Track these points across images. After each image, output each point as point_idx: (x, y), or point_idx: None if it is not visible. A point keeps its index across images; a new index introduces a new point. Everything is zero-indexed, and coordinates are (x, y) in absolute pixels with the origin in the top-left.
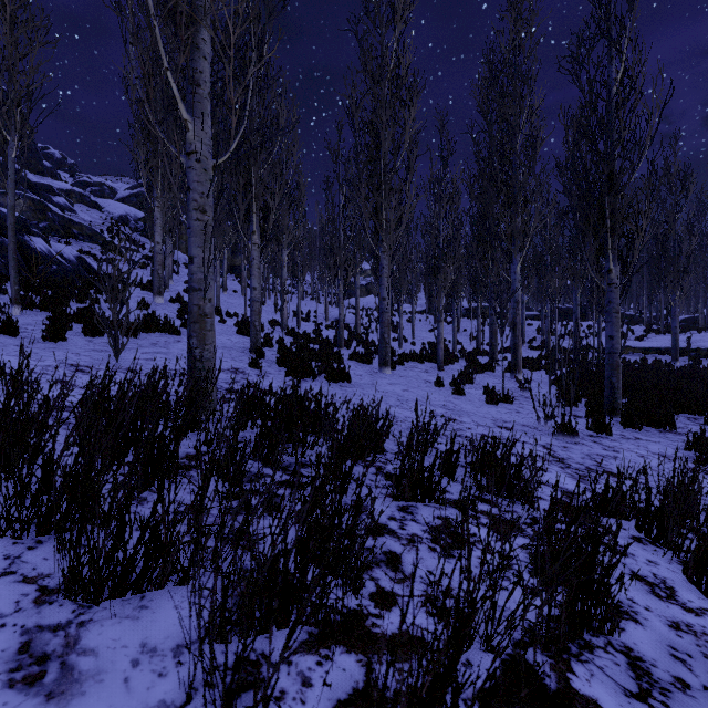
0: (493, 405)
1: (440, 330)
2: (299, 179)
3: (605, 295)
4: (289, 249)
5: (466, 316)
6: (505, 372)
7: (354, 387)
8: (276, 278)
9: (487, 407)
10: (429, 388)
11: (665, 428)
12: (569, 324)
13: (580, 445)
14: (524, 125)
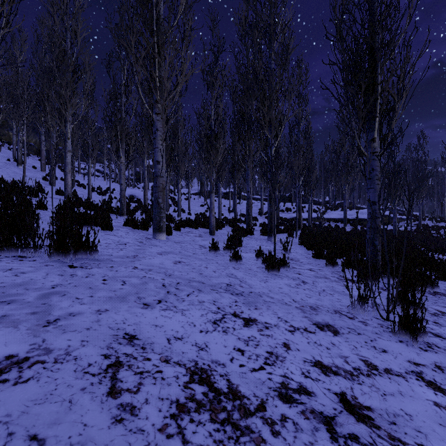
0: (275, 273)
1: (212, 200)
2: (83, 59)
3: (370, 163)
4: (73, 123)
5: (224, 198)
6: (260, 235)
7: (96, 266)
8: (73, 157)
9: (273, 279)
10: (205, 256)
11: (432, 290)
12: (285, 204)
13: (440, 352)
14: (279, 34)
